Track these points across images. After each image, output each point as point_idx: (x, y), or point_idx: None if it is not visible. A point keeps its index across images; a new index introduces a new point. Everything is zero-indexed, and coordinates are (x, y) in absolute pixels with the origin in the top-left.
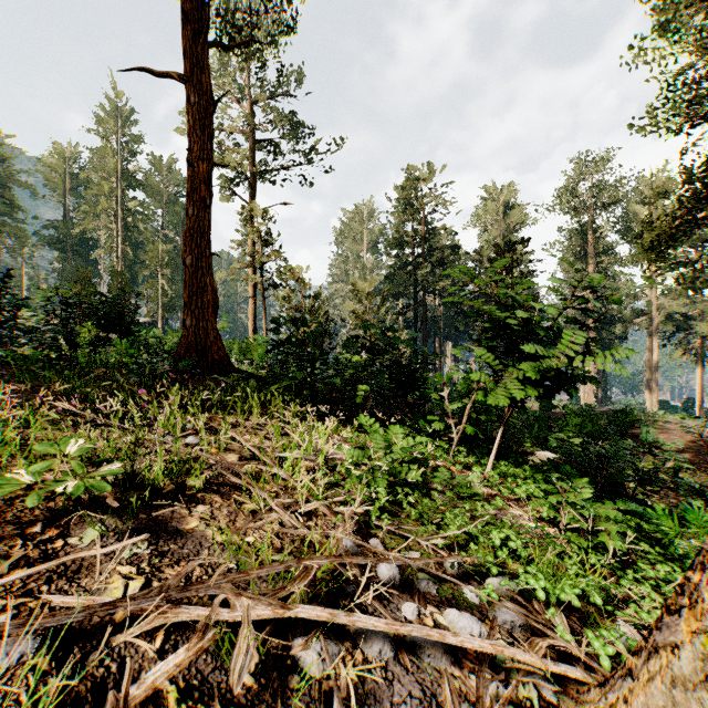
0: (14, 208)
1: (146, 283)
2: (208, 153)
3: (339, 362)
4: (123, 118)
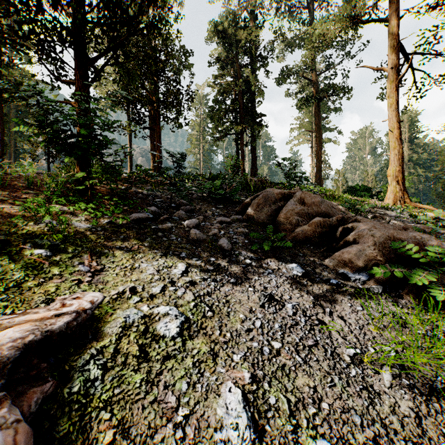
0: None
1: None
2: (321, 148)
3: None
4: None
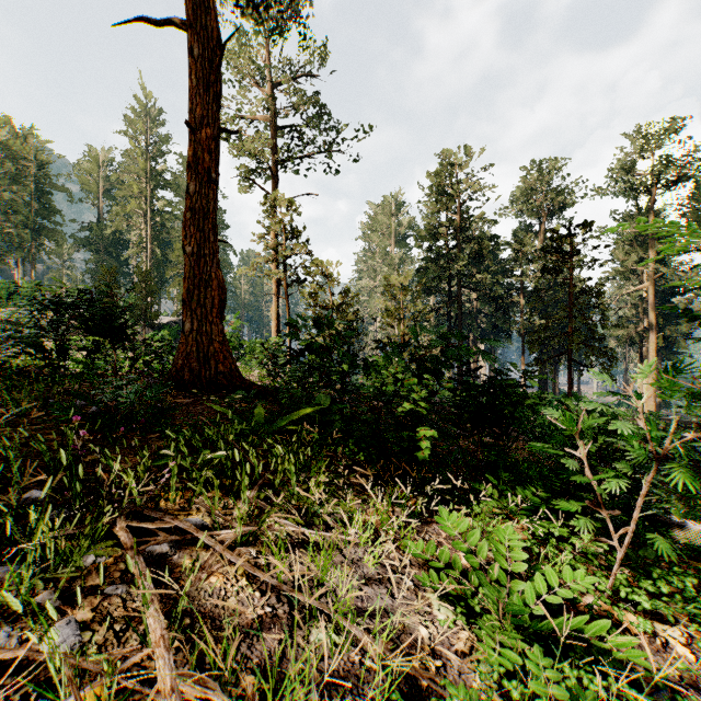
0: (52, 211)
1: (173, 282)
2: (213, 114)
3: (368, 365)
4: (151, 119)
